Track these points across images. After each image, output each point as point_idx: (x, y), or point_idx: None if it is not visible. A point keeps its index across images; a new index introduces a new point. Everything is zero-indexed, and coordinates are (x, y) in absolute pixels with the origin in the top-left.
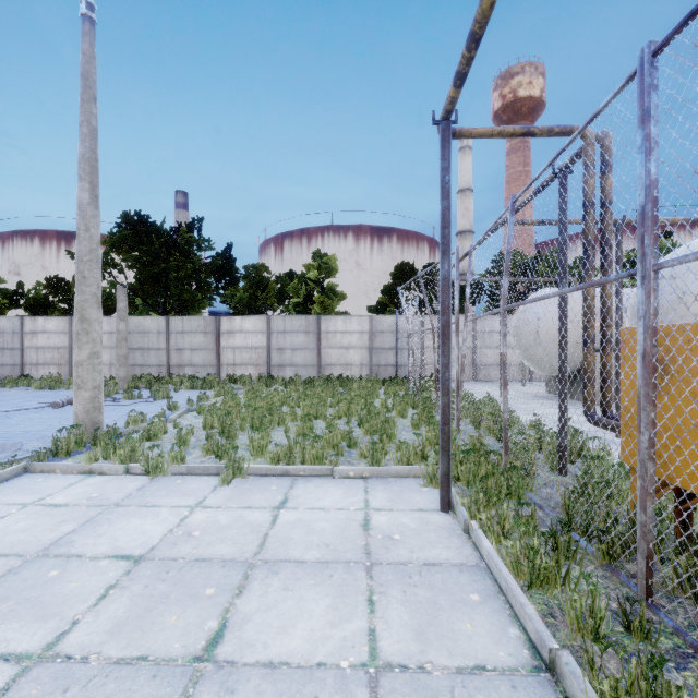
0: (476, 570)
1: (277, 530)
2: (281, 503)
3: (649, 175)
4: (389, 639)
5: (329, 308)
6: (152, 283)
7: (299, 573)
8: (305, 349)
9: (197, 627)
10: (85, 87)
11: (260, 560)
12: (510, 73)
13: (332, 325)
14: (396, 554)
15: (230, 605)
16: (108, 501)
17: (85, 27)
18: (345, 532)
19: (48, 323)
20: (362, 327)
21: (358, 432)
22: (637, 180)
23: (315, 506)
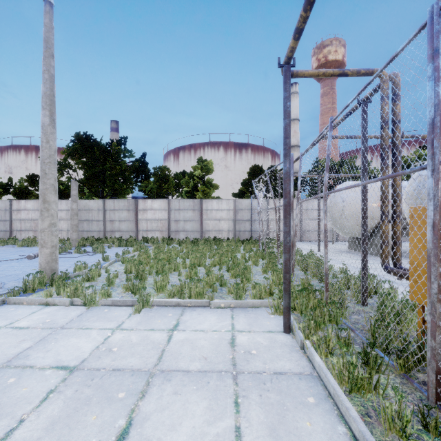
0: (310, 378)
1: (171, 347)
2: (175, 326)
3: (438, 96)
4: (251, 435)
5: (208, 194)
6: (94, 178)
7: (185, 380)
8: (193, 220)
9: (110, 425)
10: (46, 48)
11: (158, 369)
12: (323, 45)
13: (209, 205)
14: (254, 365)
15: (135, 407)
16: (56, 324)
17: (46, 8)
18: (218, 348)
19: (28, 204)
20: (229, 206)
21: (226, 275)
22: (428, 100)
23: (198, 329)
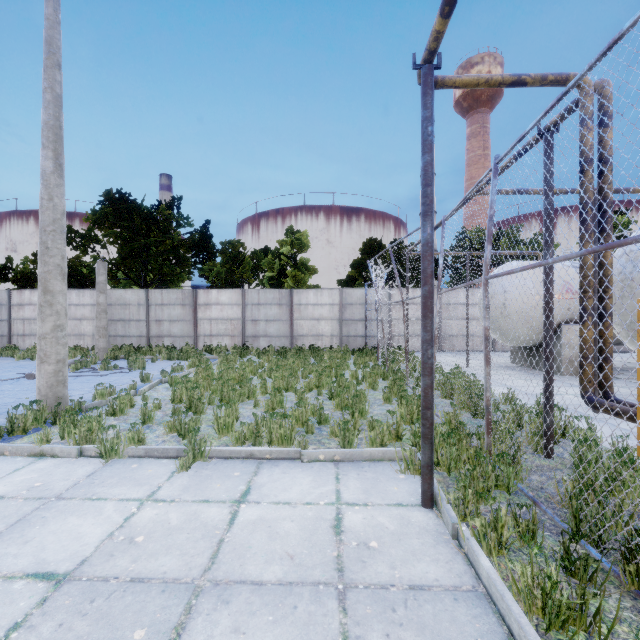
0: (474, 599)
1: (234, 534)
2: (243, 495)
3: None
4: None
5: (302, 281)
6: (132, 257)
7: (255, 602)
8: (279, 321)
9: None
10: (49, 53)
11: (209, 580)
12: (471, 63)
13: (304, 298)
14: (374, 571)
15: None
16: (50, 492)
17: None
18: (313, 537)
19: (34, 296)
20: (333, 300)
21: (328, 406)
22: None
23: (280, 499)
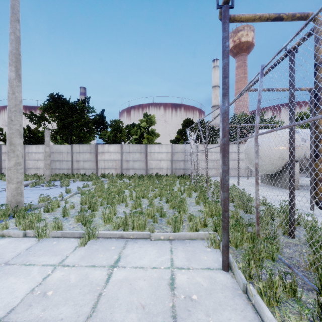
0: None
1: (108, 289)
2: (115, 262)
3: None
4: None
5: (151, 140)
6: (64, 128)
7: None
8: (139, 161)
9: None
10: (12, 13)
11: None
12: (238, 30)
13: (152, 149)
14: (196, 318)
15: None
16: (2, 259)
17: None
18: (157, 292)
19: None
20: (167, 150)
21: (166, 206)
22: None
23: (138, 265)
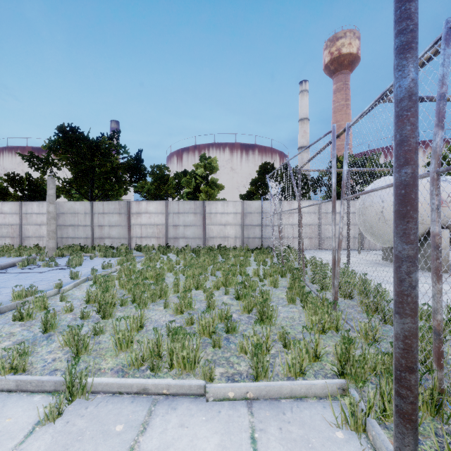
0: None
1: None
2: None
3: None
4: None
5: (212, 195)
6: (81, 177)
7: None
8: (194, 226)
9: None
10: None
11: None
12: (336, 37)
13: (213, 208)
14: None
15: None
16: None
17: None
18: None
19: (4, 206)
20: (236, 209)
21: (235, 307)
22: None
23: None
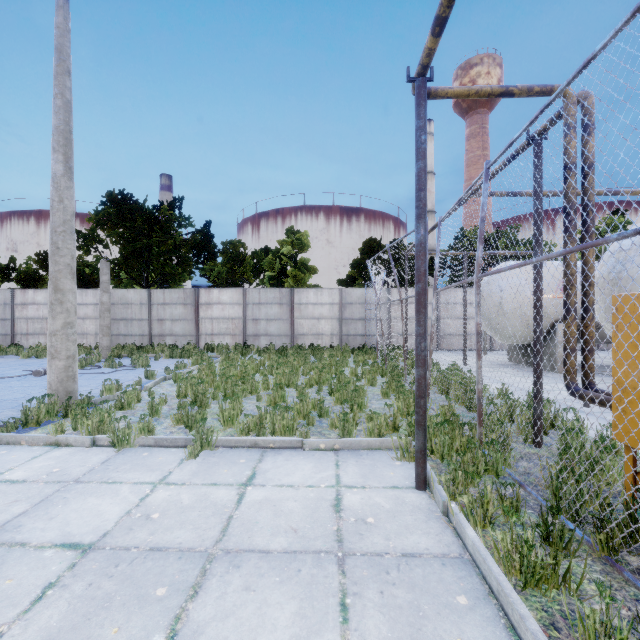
0: (460, 564)
1: (242, 512)
2: (249, 479)
3: None
4: None
5: (302, 281)
6: (135, 257)
7: (263, 566)
8: (279, 320)
9: None
10: (59, 60)
11: (221, 549)
12: (470, 64)
13: (304, 297)
14: (370, 542)
15: (182, 612)
16: (68, 476)
17: (59, 1)
18: (315, 514)
19: (37, 295)
20: (333, 299)
21: (328, 400)
22: None
23: (284, 483)
